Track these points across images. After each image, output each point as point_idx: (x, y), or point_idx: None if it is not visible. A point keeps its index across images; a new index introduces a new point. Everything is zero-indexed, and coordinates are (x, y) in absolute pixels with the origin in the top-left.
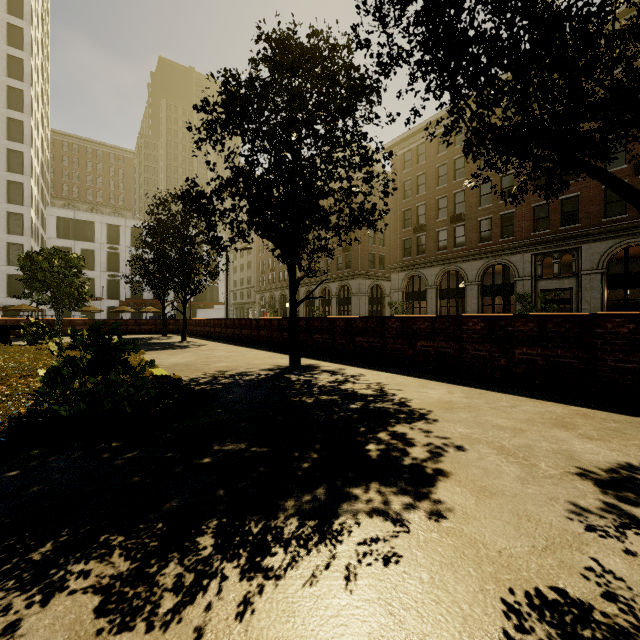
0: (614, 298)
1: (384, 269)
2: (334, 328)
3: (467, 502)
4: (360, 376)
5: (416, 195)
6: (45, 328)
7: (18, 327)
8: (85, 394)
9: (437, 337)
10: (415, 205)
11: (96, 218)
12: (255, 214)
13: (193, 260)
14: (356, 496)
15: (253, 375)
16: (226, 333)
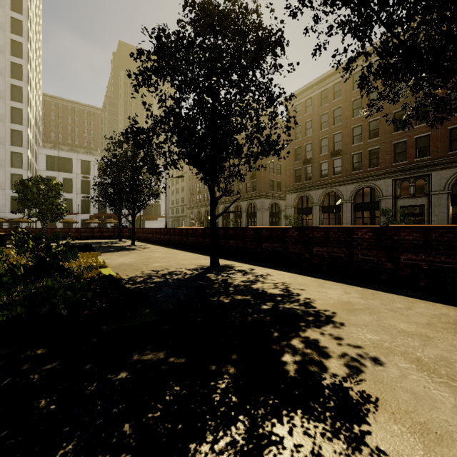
0: (454, 212)
1: (280, 191)
2: (245, 236)
3: (415, 454)
4: (267, 276)
5: (304, 136)
6: (29, 235)
7: (10, 234)
8: (23, 299)
9: (330, 244)
10: (304, 144)
11: (73, 156)
12: (183, 145)
13: (140, 184)
14: (280, 439)
15: (181, 274)
16: (164, 239)
